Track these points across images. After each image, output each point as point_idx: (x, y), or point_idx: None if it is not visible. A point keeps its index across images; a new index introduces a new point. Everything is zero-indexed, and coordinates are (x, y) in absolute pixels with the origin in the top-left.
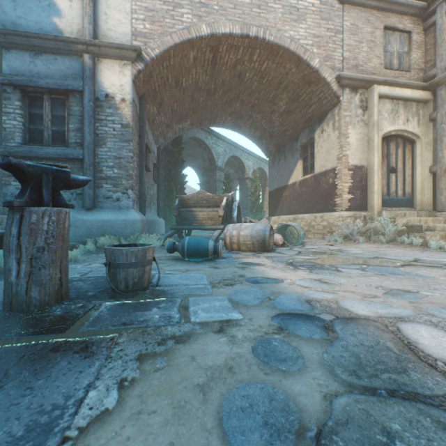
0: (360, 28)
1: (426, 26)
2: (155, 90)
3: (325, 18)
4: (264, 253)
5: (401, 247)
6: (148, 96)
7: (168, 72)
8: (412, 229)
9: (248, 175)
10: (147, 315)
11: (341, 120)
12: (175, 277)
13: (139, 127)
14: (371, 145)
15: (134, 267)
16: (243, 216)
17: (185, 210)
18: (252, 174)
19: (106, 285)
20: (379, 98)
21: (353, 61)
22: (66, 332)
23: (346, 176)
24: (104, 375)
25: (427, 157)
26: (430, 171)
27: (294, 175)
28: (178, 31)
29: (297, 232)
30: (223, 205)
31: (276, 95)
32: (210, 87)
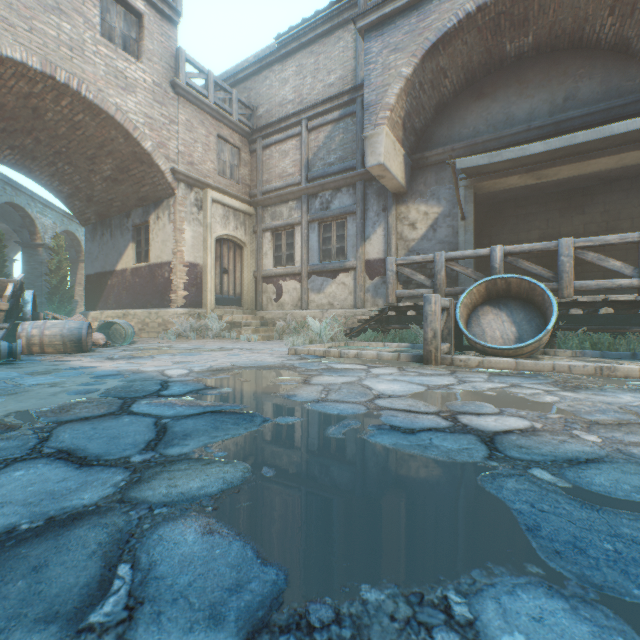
0: (196, 127)
1: (252, 150)
2: None
3: (159, 101)
4: (81, 353)
5: (223, 340)
6: None
7: None
8: (235, 325)
9: (44, 241)
10: None
11: (177, 215)
12: None
13: None
14: (206, 246)
15: None
16: None
17: None
18: (53, 240)
19: None
20: (213, 202)
21: (190, 158)
22: None
23: (182, 272)
24: None
25: (252, 264)
26: (254, 275)
27: (125, 260)
28: None
29: (125, 330)
30: (9, 295)
31: (98, 155)
32: None
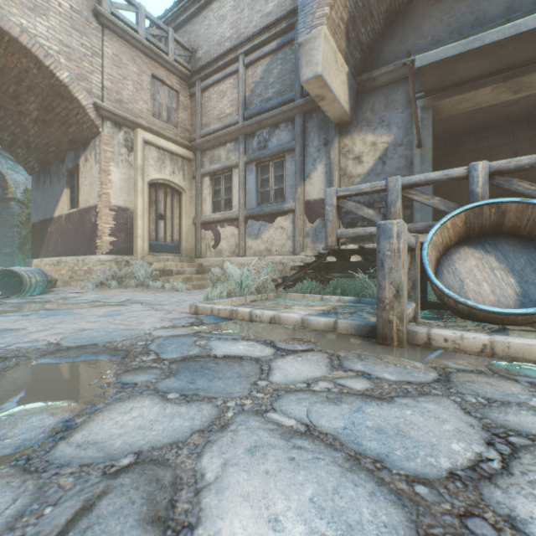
0: (126, 63)
1: (191, 94)
2: None
3: (79, 30)
4: None
5: (146, 290)
6: None
7: None
8: (165, 273)
9: (15, 195)
10: None
11: (102, 154)
12: None
13: None
14: (137, 189)
15: None
16: (5, 257)
17: None
18: (23, 194)
19: None
20: (146, 143)
21: (117, 95)
22: None
23: (108, 217)
24: None
25: (192, 210)
26: (193, 222)
27: (61, 207)
28: None
29: (24, 279)
30: None
31: (20, 93)
32: None
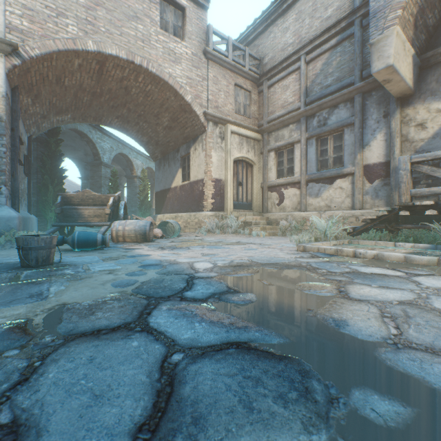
0: (220, 80)
1: (259, 91)
2: (32, 84)
3: (195, 66)
4: (145, 243)
5: (239, 235)
6: (22, 88)
7: (49, 70)
8: (247, 224)
9: (137, 174)
10: (63, 272)
11: (207, 145)
12: (72, 259)
13: (11, 119)
14: (226, 166)
15: (44, 249)
16: (132, 213)
17: (69, 208)
18: (141, 173)
19: (12, 266)
20: (231, 133)
21: (215, 103)
22: (12, 281)
23: (210, 186)
24: (53, 285)
25: (259, 177)
26: (261, 186)
27: (176, 181)
28: (63, 39)
29: (173, 227)
30: (110, 204)
31: (160, 112)
32: (96, 90)
